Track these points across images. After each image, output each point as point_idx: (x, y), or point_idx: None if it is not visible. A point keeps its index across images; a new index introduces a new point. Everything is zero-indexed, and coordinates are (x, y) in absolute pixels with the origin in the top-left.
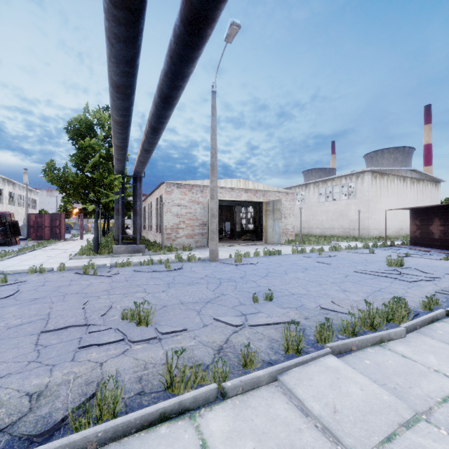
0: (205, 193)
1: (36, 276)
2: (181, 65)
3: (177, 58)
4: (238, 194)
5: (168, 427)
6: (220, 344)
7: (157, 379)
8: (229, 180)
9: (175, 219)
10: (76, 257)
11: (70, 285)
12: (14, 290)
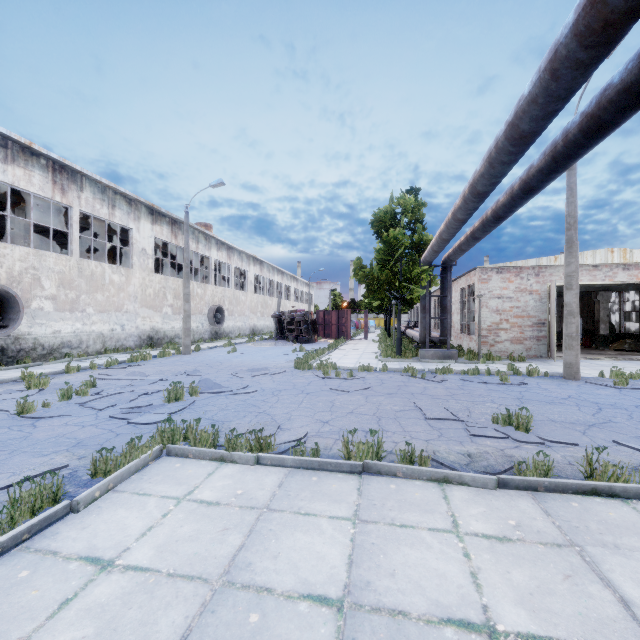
0: (542, 278)
1: (367, 374)
2: (566, 162)
3: (563, 158)
4: (609, 274)
5: (602, 500)
6: (632, 465)
7: (568, 471)
8: (588, 253)
9: (494, 317)
10: (384, 359)
11: (407, 386)
12: (368, 384)
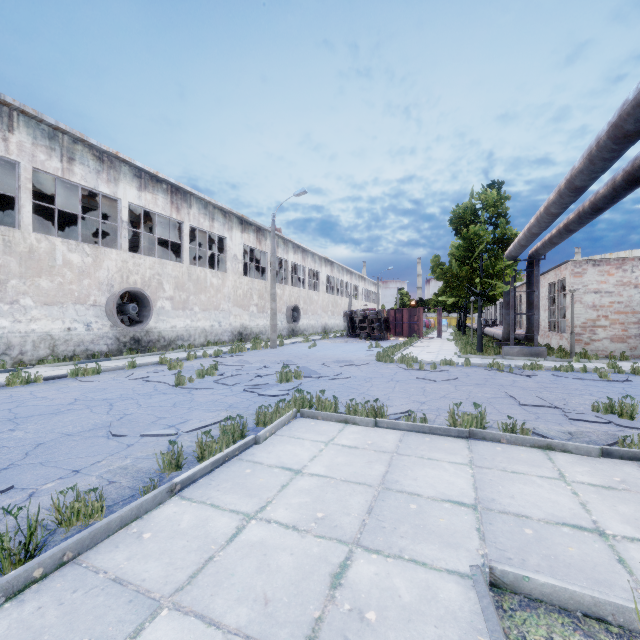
0: None
1: (450, 367)
2: None
3: None
4: None
5: None
6: None
7: None
8: None
9: (589, 313)
10: (465, 355)
11: (495, 379)
12: (454, 375)
